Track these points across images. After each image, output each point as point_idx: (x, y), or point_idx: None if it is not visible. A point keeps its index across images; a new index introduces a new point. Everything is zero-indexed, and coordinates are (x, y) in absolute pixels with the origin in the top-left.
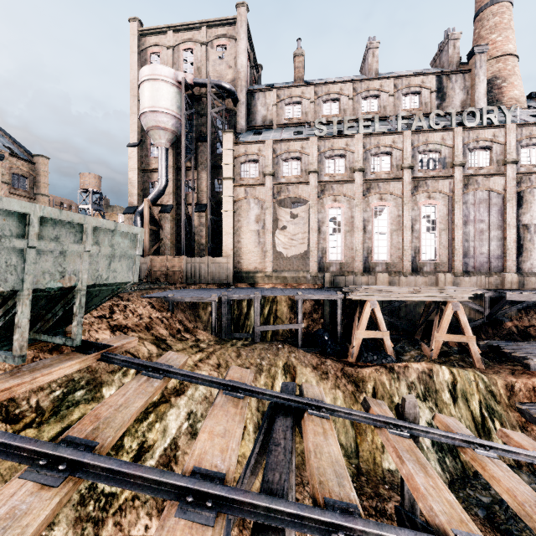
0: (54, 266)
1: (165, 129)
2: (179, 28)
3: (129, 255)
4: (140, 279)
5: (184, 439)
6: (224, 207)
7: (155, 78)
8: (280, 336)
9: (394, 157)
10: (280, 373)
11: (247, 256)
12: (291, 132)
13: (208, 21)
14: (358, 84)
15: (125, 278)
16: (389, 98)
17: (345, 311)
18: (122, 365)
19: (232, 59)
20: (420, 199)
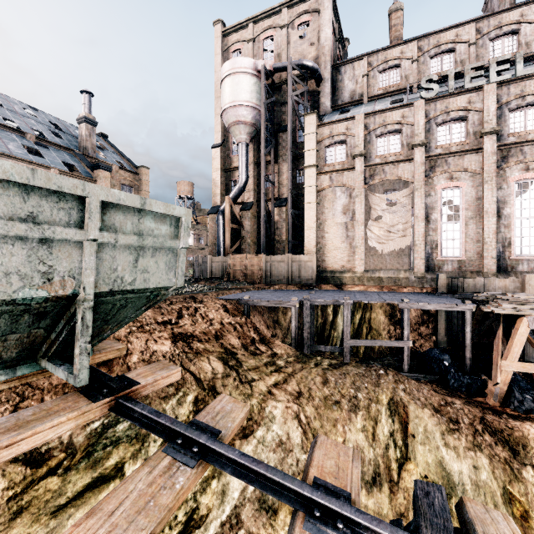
0: (28, 263)
1: (245, 123)
2: (259, 18)
3: (169, 248)
4: (221, 278)
5: (250, 509)
6: (305, 198)
7: (235, 71)
8: (375, 351)
9: None
10: (385, 413)
11: (332, 253)
12: (387, 102)
13: (288, 1)
14: (484, 22)
15: (163, 281)
16: None
17: (473, 327)
18: (141, 424)
19: (315, 35)
20: None
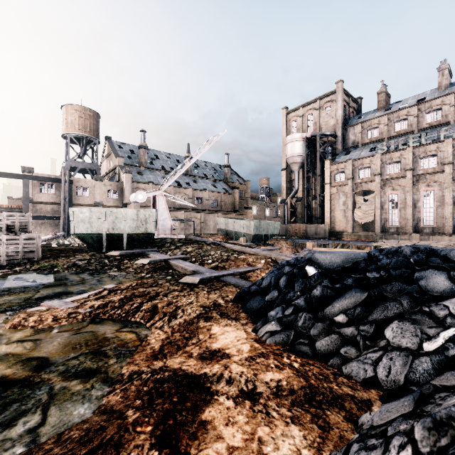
0: (266, 231)
1: (297, 162)
2: (305, 105)
3: (277, 228)
4: (285, 234)
5: None
6: (325, 198)
7: (292, 141)
8: None
9: (439, 157)
10: None
11: (338, 223)
12: (368, 149)
13: (320, 97)
14: (422, 105)
15: (276, 233)
16: (450, 108)
17: None
18: None
19: (333, 113)
20: None
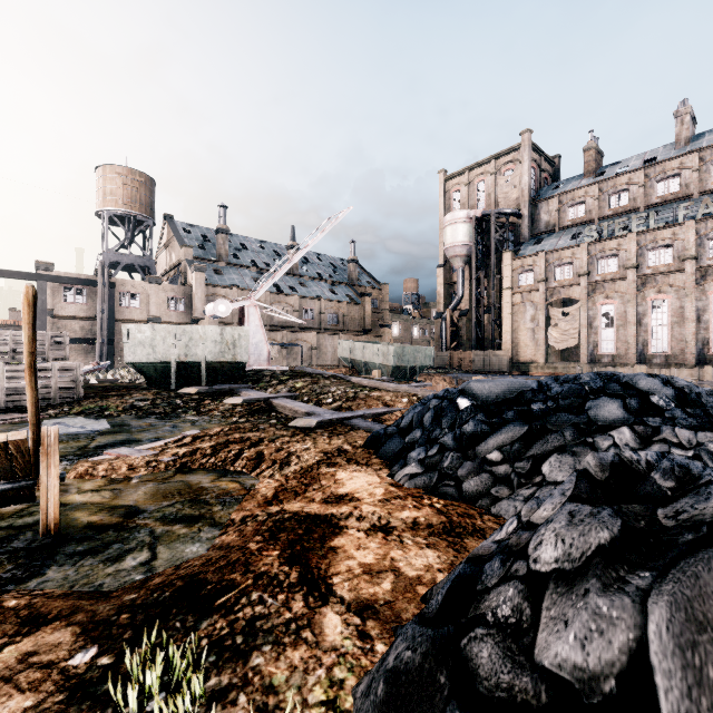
0: (413, 360)
1: (461, 256)
2: (474, 167)
3: (430, 357)
4: (443, 367)
5: None
6: (503, 311)
7: (453, 222)
8: None
9: (675, 248)
10: None
11: (523, 350)
12: (569, 236)
13: (496, 155)
14: (651, 168)
15: (429, 364)
16: (693, 174)
17: None
18: None
19: (517, 180)
20: (709, 288)
